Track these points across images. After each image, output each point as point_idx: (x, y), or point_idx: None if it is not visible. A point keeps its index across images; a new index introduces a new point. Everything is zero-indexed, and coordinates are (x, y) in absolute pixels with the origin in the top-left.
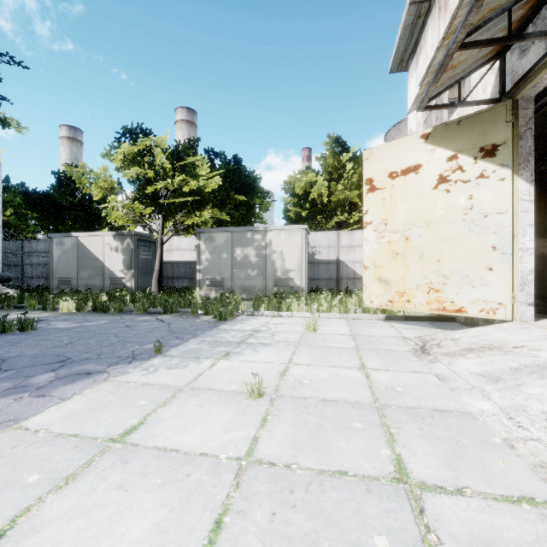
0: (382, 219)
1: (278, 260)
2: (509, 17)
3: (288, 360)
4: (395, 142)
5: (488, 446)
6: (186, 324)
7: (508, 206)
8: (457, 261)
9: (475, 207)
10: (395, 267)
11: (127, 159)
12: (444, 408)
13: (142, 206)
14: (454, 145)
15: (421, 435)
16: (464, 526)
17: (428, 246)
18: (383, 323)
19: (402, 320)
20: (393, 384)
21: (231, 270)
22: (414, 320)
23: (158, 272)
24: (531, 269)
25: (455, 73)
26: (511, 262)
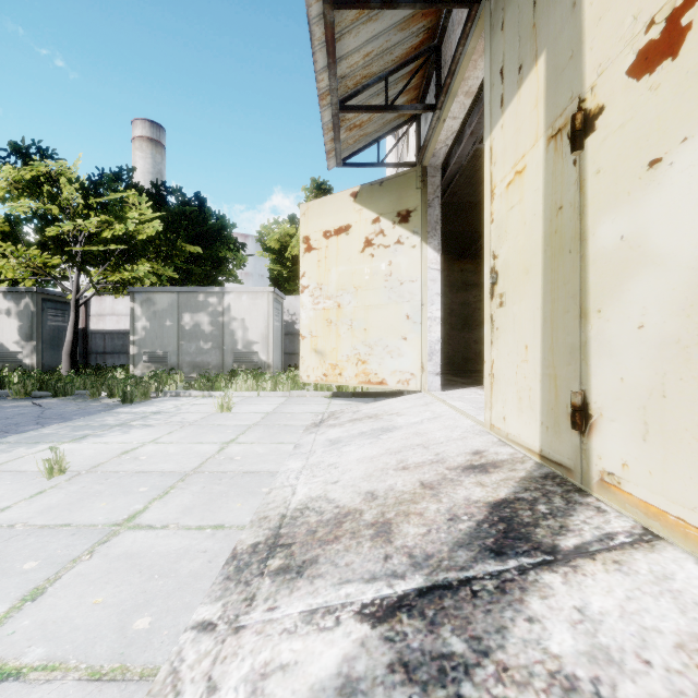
0: (318, 283)
1: (238, 329)
2: (386, 86)
3: (153, 439)
4: (329, 198)
5: (248, 495)
6: (72, 408)
7: (418, 274)
8: (380, 331)
9: (394, 274)
10: (329, 337)
11: (17, 187)
12: (257, 470)
13: (50, 253)
14: (377, 207)
15: (197, 492)
16: (129, 547)
17: (357, 314)
18: (324, 400)
19: (350, 397)
20: (239, 454)
21: (177, 342)
22: (363, 397)
23: (71, 344)
24: (438, 339)
25: (368, 132)
26: (420, 332)
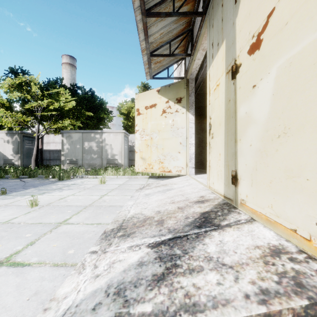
0: (142, 128)
1: (109, 149)
2: (170, 46)
3: (72, 194)
4: (147, 92)
5: (111, 213)
6: (37, 182)
7: (185, 125)
8: (169, 149)
9: (175, 125)
10: (147, 152)
11: (12, 87)
12: (115, 205)
13: (26, 115)
14: (168, 96)
15: (90, 212)
16: (65, 230)
17: (159, 142)
18: (145, 179)
19: (157, 178)
20: (108, 199)
21: (82, 154)
22: (162, 178)
23: (35, 155)
24: (193, 152)
25: (163, 64)
26: (186, 149)
